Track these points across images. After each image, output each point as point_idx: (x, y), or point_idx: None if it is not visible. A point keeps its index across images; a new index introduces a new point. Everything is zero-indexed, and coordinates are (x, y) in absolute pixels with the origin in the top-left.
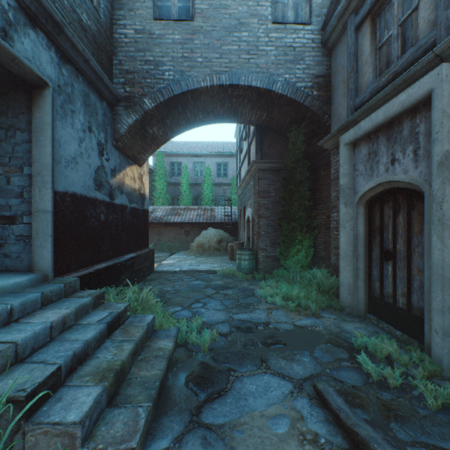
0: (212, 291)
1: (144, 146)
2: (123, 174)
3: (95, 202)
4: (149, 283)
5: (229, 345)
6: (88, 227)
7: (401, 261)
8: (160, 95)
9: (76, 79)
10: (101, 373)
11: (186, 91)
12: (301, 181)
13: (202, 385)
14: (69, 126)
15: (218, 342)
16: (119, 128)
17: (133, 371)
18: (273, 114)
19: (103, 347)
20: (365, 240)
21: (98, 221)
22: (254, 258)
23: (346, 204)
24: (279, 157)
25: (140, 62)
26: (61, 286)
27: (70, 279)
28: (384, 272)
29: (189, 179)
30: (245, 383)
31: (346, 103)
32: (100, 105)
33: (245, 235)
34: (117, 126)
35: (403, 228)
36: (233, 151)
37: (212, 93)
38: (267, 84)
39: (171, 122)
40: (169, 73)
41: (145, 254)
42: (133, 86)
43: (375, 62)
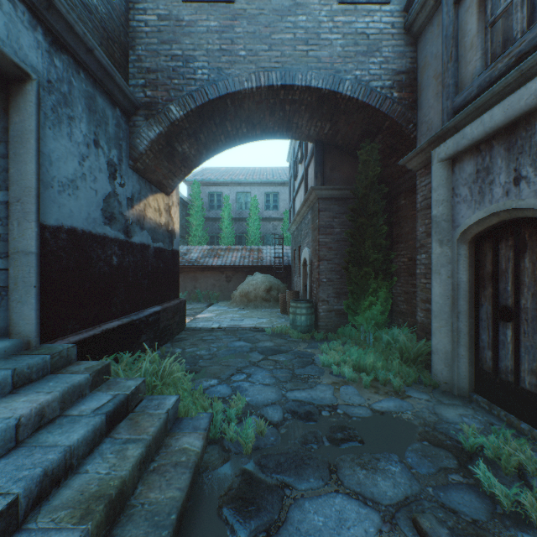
0: (259, 356)
1: (172, 169)
2: (144, 204)
3: (104, 240)
4: (178, 344)
5: (282, 442)
6: (93, 273)
7: (529, 324)
8: (191, 101)
9: (76, 75)
10: (85, 504)
11: (225, 95)
12: (376, 213)
13: (242, 514)
14: (64, 138)
15: (266, 436)
16: (137, 144)
17: (139, 492)
18: (338, 125)
19: (97, 453)
20: (470, 291)
21: (109, 265)
22: (312, 312)
23: (442, 243)
24: (345, 182)
25: (164, 57)
26: (46, 358)
27: (62, 346)
28: (499, 337)
29: (231, 213)
30: (306, 511)
31: (440, 106)
32: (111, 113)
33: (300, 282)
34: (134, 141)
35: (532, 276)
36: (285, 178)
37: (259, 97)
38: (331, 84)
39: (206, 138)
40: (203, 71)
41: (173, 306)
42: (156, 89)
43: (484, 44)
